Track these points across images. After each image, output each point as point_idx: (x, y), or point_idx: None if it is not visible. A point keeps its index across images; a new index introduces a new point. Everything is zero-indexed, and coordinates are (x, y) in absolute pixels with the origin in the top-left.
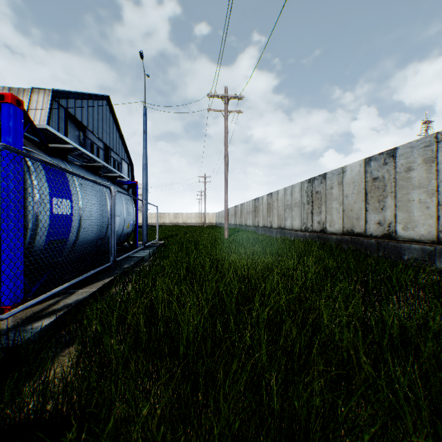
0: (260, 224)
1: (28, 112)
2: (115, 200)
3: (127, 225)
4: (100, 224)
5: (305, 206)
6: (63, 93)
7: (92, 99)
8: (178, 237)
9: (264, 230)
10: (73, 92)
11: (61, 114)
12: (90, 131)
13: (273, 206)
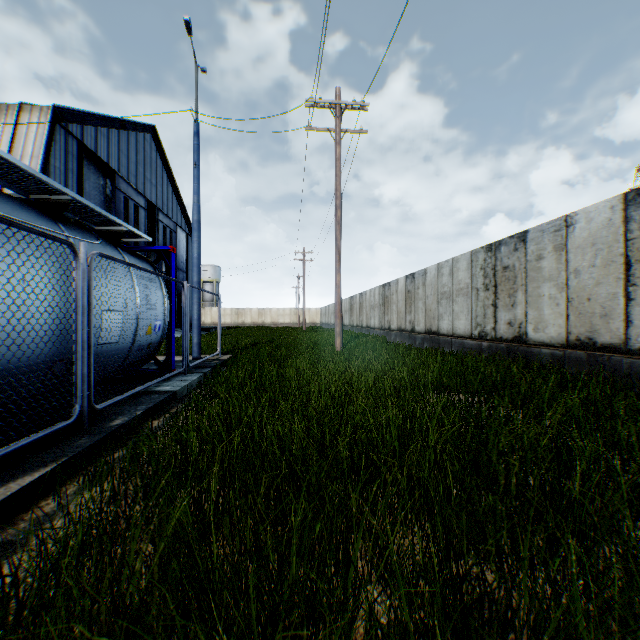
0: (392, 325)
1: (13, 143)
2: (92, 274)
3: (146, 329)
4: (53, 327)
5: (480, 294)
6: (74, 114)
7: (126, 128)
8: (257, 347)
9: (399, 335)
10: (92, 113)
11: (70, 149)
12: (123, 179)
13: (416, 296)
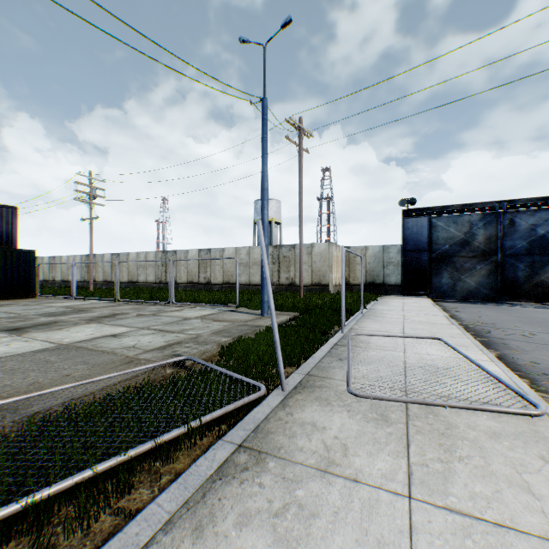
0: None
1: None
2: None
3: None
4: None
5: None
6: None
7: None
8: None
9: None
10: None
11: None
12: None
13: None
